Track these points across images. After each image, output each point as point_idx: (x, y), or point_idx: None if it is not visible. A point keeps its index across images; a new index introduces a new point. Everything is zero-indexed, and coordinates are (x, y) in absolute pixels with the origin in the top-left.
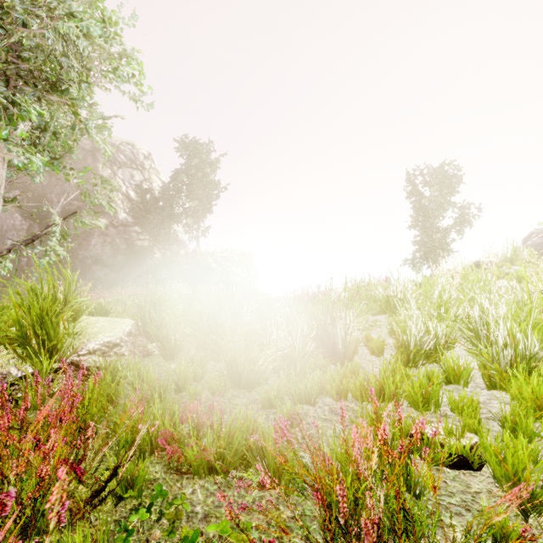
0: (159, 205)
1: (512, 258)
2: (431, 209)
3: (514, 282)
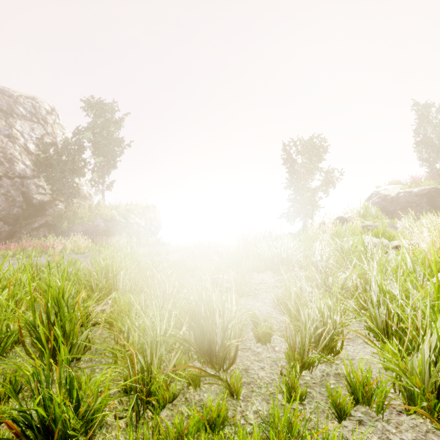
0: (62, 159)
1: (364, 214)
2: (303, 173)
3: (374, 237)
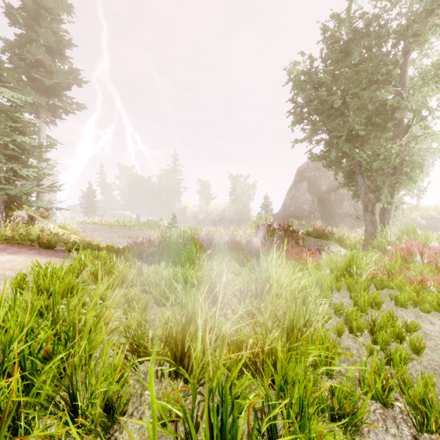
0: None
1: None
2: None
3: None
